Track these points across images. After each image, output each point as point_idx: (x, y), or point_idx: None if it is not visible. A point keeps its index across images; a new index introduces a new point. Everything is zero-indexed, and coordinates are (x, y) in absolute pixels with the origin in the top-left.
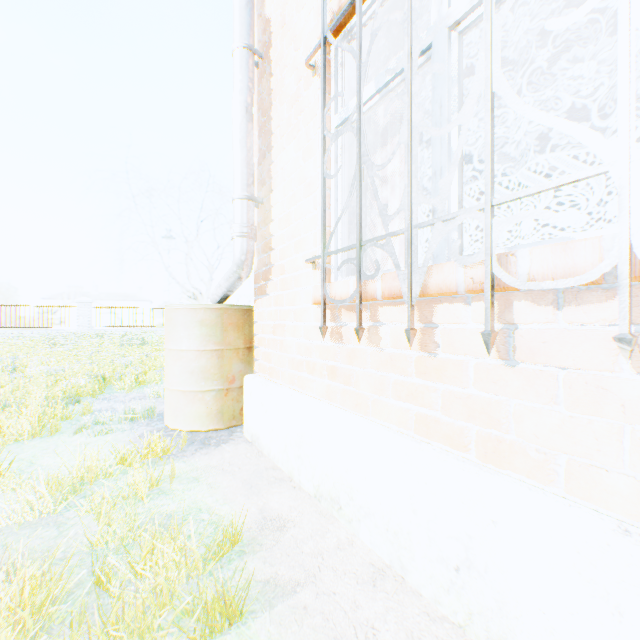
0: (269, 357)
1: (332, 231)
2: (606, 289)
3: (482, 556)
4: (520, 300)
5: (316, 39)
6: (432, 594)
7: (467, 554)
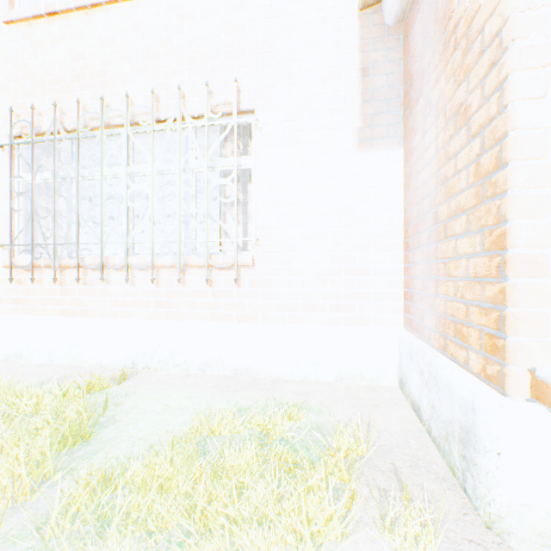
0: None
1: (18, 235)
2: (107, 268)
3: (77, 340)
4: (90, 270)
5: (5, 130)
6: (63, 361)
7: (73, 342)
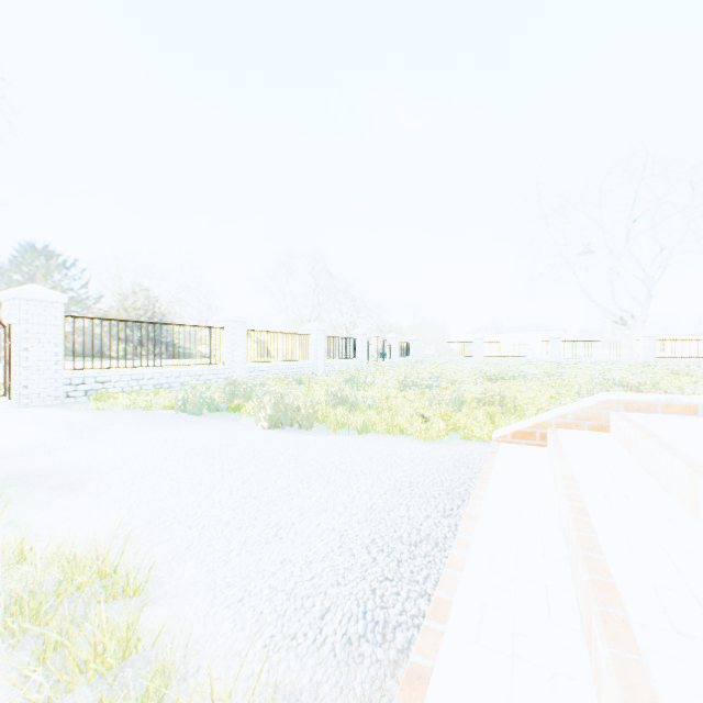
0: None
1: None
2: None
3: None
4: None
5: None
6: None
7: None
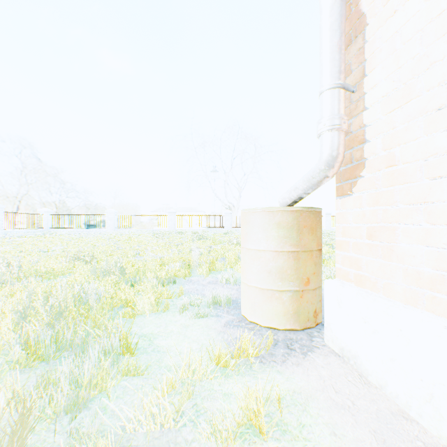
0: (359, 263)
1: None
2: None
3: None
4: None
5: None
6: None
7: None
